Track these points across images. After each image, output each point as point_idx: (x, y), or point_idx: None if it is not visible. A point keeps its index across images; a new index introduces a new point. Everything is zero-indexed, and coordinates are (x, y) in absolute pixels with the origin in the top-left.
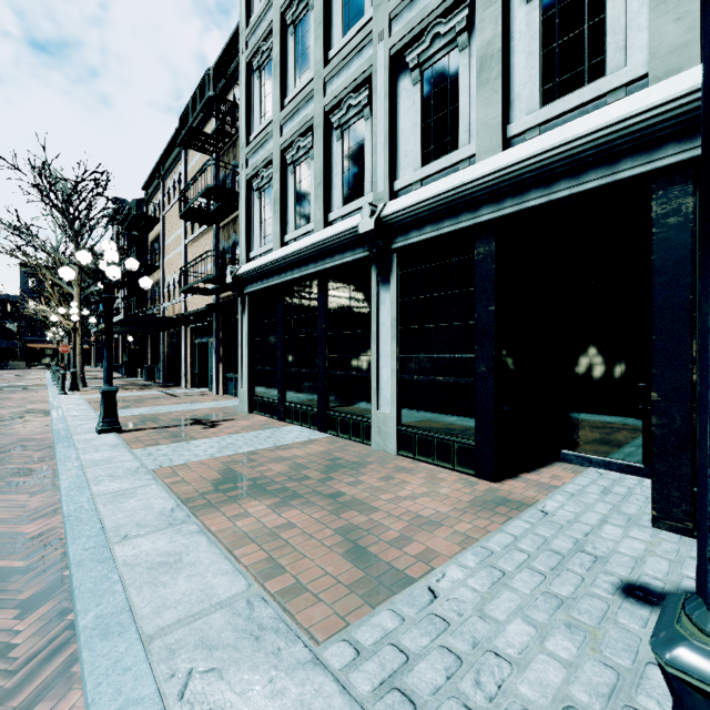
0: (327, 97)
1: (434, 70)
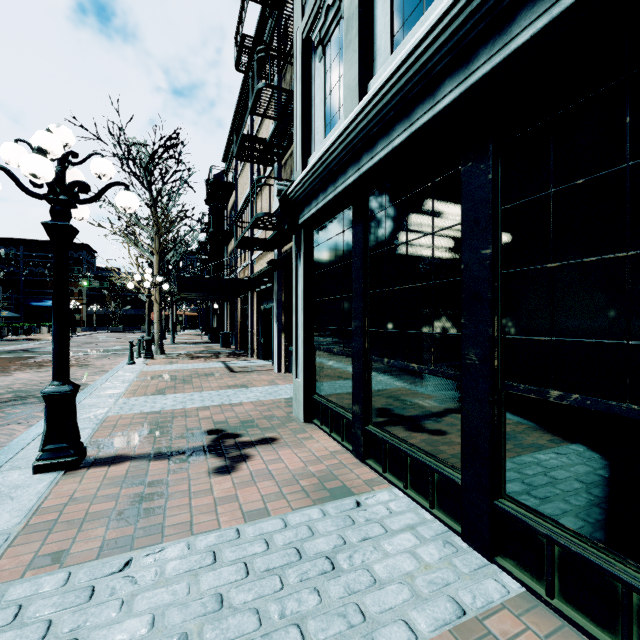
0: None
1: None
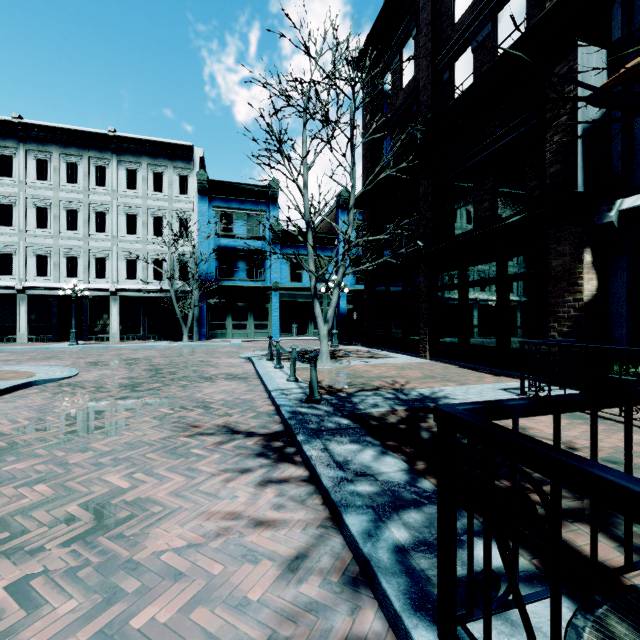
0: None
1: (40, 256)
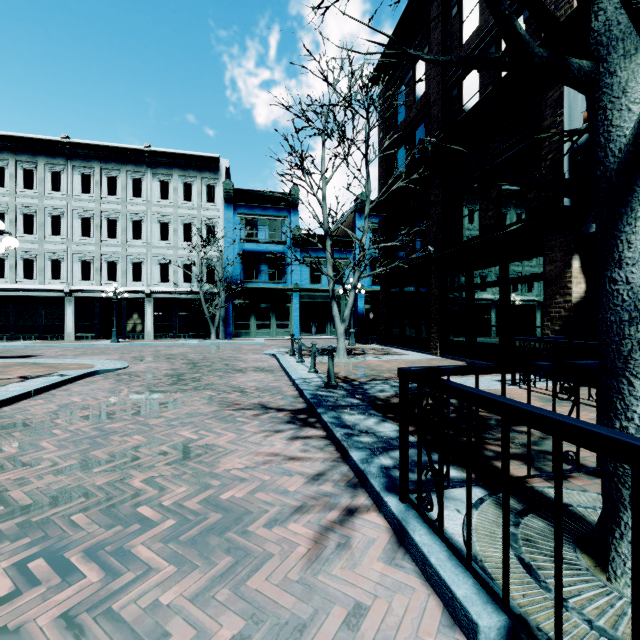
0: (46, 249)
1: (85, 262)
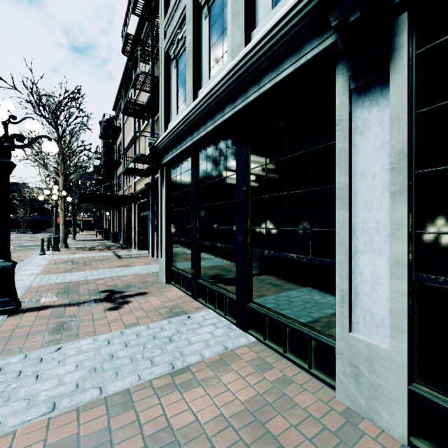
0: None
1: None
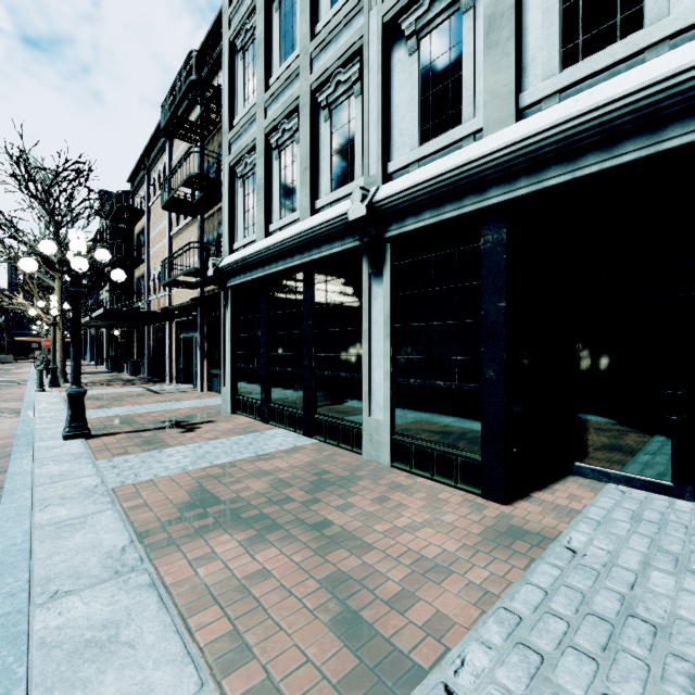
0: (314, 73)
1: (433, 37)
